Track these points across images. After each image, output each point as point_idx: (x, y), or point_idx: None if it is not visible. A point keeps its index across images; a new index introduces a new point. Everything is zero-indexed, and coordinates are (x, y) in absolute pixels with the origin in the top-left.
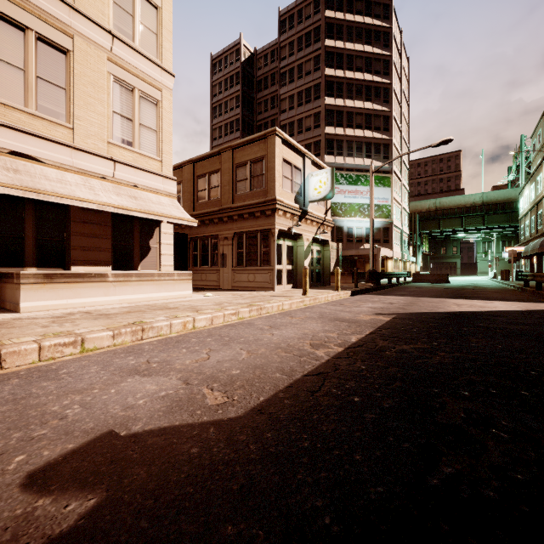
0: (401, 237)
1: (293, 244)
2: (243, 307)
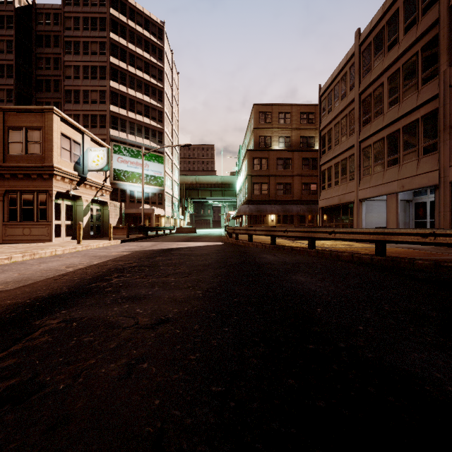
0: (172, 201)
1: (73, 203)
2: (16, 253)
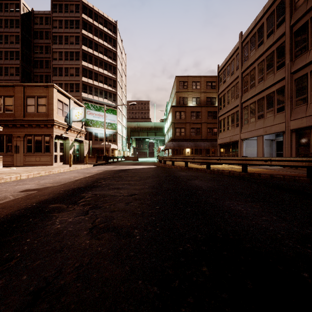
0: (122, 139)
1: (63, 142)
2: (41, 171)
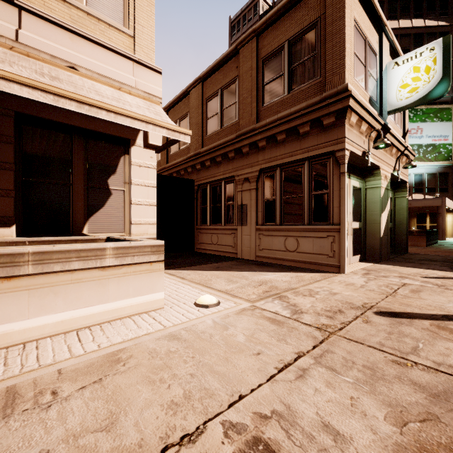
0: None
1: (361, 185)
2: None
